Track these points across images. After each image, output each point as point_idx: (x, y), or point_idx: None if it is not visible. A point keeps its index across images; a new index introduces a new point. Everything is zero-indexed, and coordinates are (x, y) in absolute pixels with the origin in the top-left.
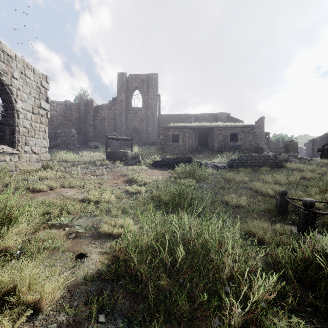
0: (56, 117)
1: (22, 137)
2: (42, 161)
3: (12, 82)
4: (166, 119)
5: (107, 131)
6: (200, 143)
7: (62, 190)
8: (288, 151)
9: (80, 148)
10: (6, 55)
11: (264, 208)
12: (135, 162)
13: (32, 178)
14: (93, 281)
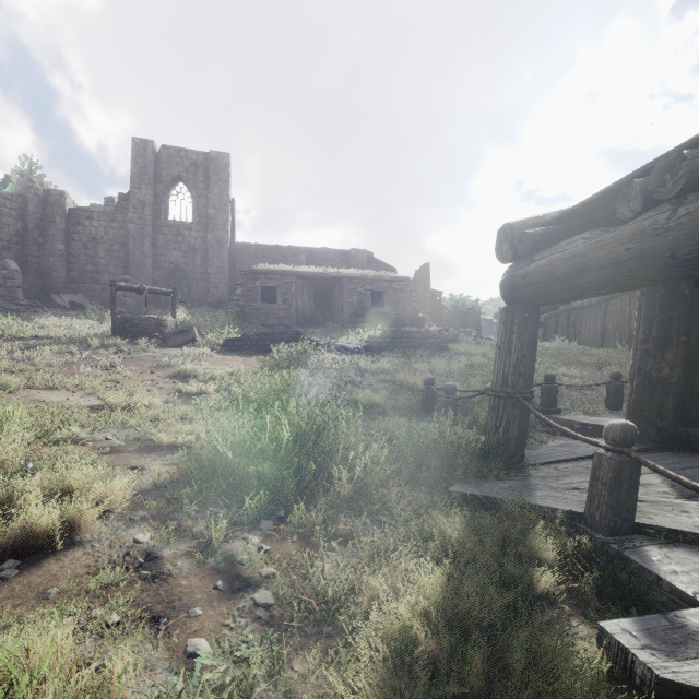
0: None
1: None
2: None
3: None
4: (249, 253)
5: (104, 271)
6: (318, 307)
7: (33, 394)
8: (466, 325)
9: (30, 307)
10: None
11: (406, 405)
12: (185, 341)
13: None
14: (167, 487)
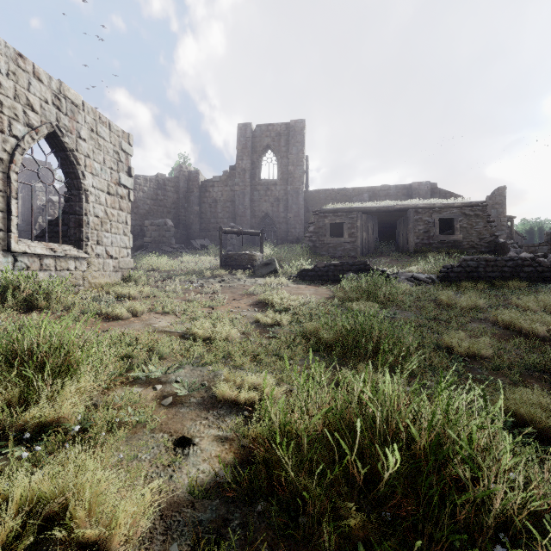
0: (143, 200)
1: (93, 232)
2: (122, 270)
3: (78, 146)
4: (319, 197)
5: (221, 222)
6: (380, 239)
7: (151, 318)
8: None
9: (179, 249)
10: (70, 103)
11: (533, 363)
12: (268, 272)
13: (106, 296)
14: (205, 499)
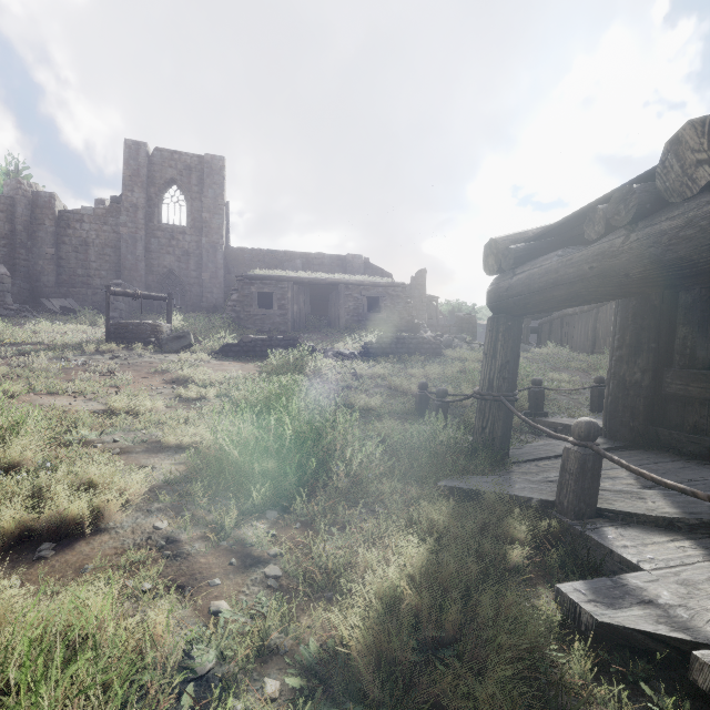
0: None
1: None
2: None
3: None
4: (244, 257)
5: (95, 275)
6: (314, 312)
7: (36, 399)
8: (462, 331)
9: (20, 312)
10: None
11: (401, 409)
12: (181, 347)
13: None
14: (178, 484)
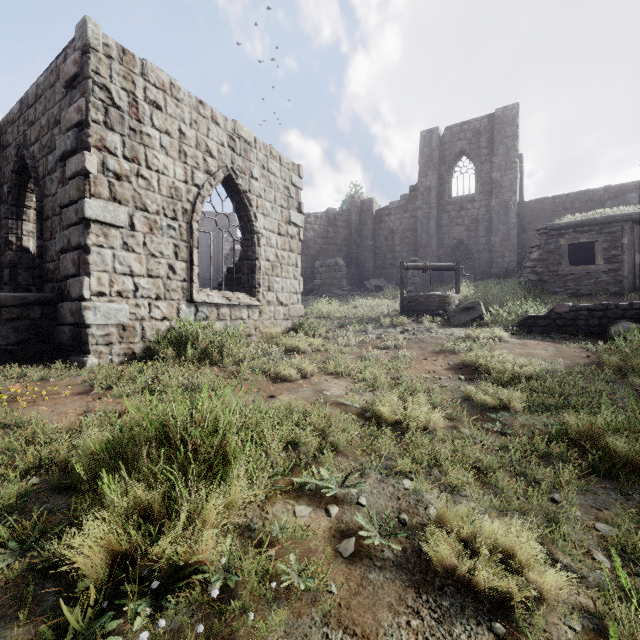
0: (314, 240)
1: (264, 278)
2: (292, 318)
3: (251, 186)
4: (543, 209)
5: (398, 257)
6: None
7: (322, 381)
8: None
9: (350, 292)
10: (243, 142)
11: None
12: (469, 319)
13: (275, 349)
14: None
